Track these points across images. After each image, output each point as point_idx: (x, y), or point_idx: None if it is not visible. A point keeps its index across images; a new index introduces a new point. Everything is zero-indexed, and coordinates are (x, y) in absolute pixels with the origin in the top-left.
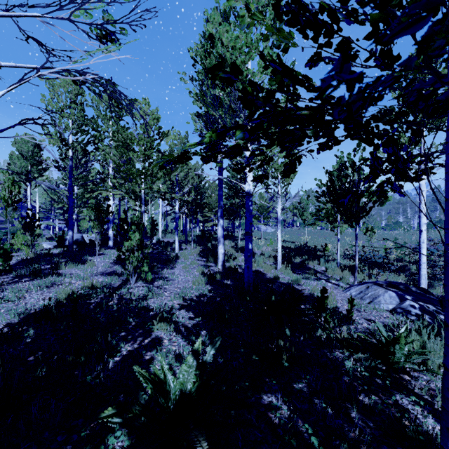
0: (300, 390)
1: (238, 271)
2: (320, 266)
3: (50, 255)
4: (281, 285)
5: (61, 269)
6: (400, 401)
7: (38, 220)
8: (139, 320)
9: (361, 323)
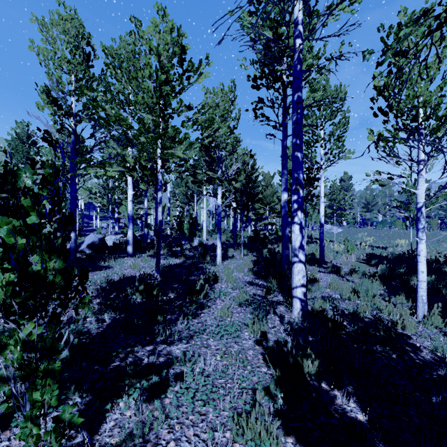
0: None
1: (342, 330)
2: None
3: None
4: None
5: None
6: None
7: None
8: None
9: None
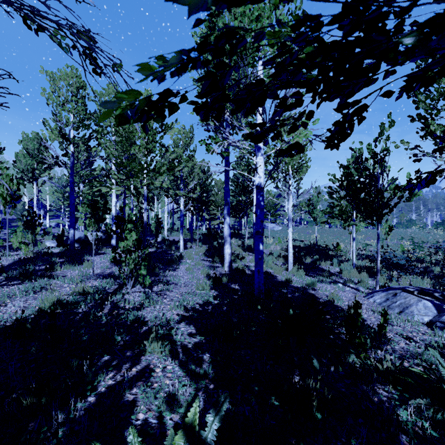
0: None
1: (246, 273)
2: (333, 267)
3: (49, 255)
4: (295, 290)
5: (56, 270)
6: None
7: (40, 218)
8: (129, 338)
9: (397, 341)
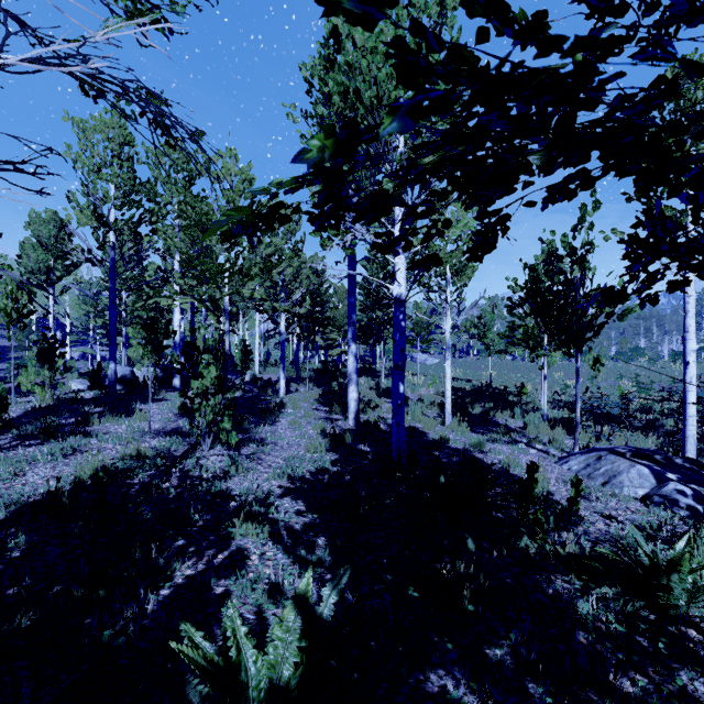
0: (499, 662)
1: (380, 429)
2: (514, 421)
3: (79, 402)
4: (453, 452)
5: (92, 424)
6: (691, 687)
7: (62, 345)
8: (211, 517)
9: (594, 521)
